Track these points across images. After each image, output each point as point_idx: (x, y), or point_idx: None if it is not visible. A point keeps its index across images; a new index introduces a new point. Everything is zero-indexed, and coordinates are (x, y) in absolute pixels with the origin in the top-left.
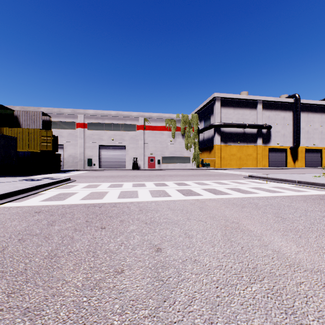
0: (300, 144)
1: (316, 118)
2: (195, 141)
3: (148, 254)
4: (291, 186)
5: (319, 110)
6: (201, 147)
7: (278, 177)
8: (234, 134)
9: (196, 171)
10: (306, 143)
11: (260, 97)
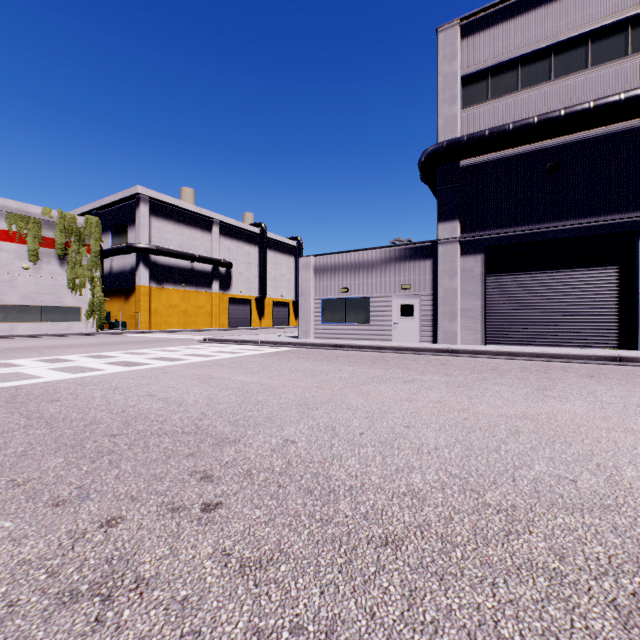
0: (267, 295)
1: (284, 260)
2: (94, 276)
3: (146, 398)
4: (254, 347)
5: (287, 251)
6: (106, 287)
7: (241, 338)
8: (176, 270)
9: (103, 338)
10: (274, 293)
11: (218, 216)
